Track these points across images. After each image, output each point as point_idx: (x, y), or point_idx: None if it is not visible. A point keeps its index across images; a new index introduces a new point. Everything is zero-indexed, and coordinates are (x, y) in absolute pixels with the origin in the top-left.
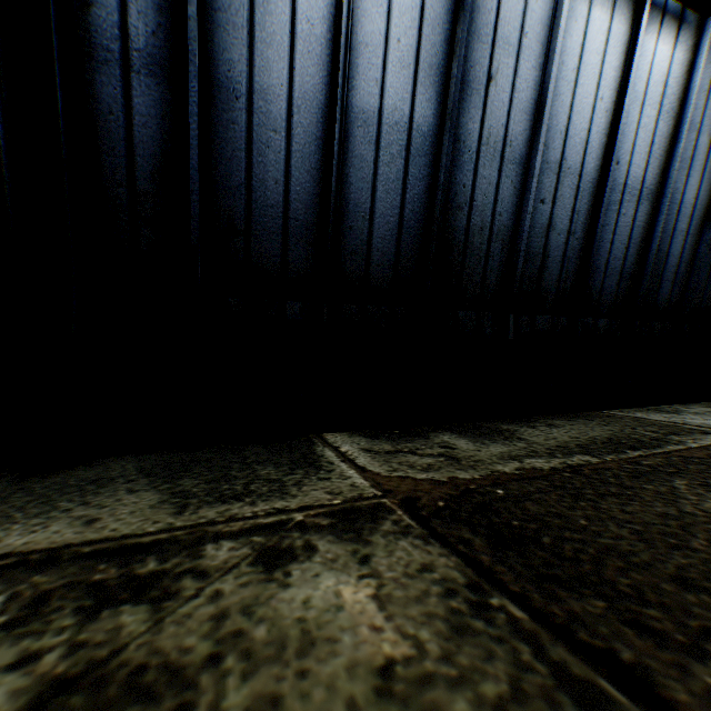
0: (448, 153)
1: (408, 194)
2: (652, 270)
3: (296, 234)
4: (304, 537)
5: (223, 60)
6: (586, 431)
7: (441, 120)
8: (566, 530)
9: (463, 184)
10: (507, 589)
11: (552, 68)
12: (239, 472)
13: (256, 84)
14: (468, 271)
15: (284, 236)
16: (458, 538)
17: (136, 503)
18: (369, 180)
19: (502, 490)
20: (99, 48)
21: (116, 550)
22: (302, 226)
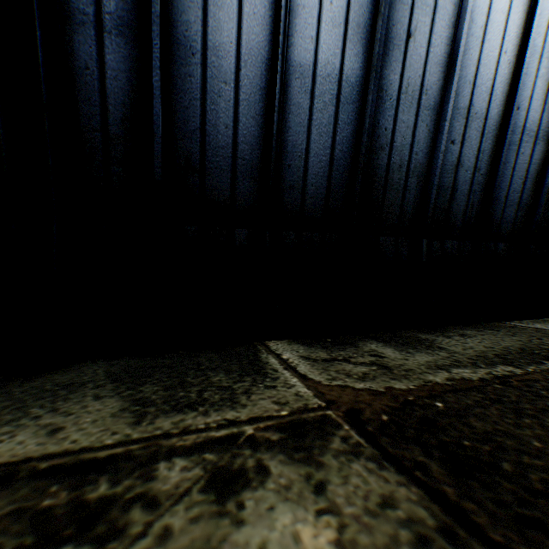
0: (372, 101)
1: (338, 137)
2: (545, 201)
3: (243, 172)
4: (256, 455)
5: (181, 21)
6: (497, 341)
7: (367, 72)
8: (522, 453)
9: (385, 128)
10: (486, 537)
11: (463, 25)
12: (194, 379)
13: (209, 42)
14: (388, 203)
15: (233, 173)
16: (412, 461)
17: (99, 411)
18: (305, 125)
19: (440, 402)
20: (76, 11)
21: (71, 467)
22: (248, 164)
